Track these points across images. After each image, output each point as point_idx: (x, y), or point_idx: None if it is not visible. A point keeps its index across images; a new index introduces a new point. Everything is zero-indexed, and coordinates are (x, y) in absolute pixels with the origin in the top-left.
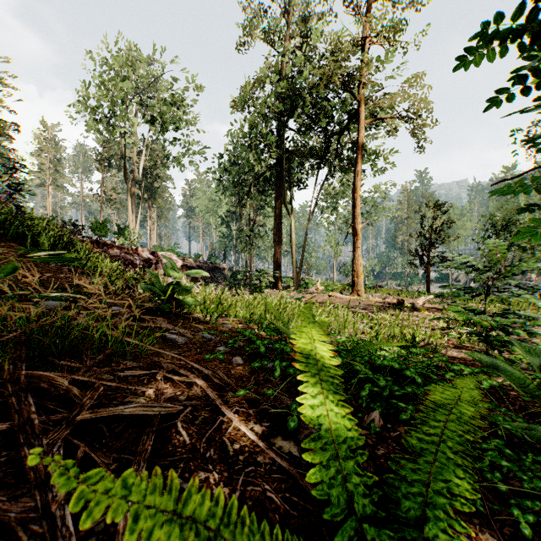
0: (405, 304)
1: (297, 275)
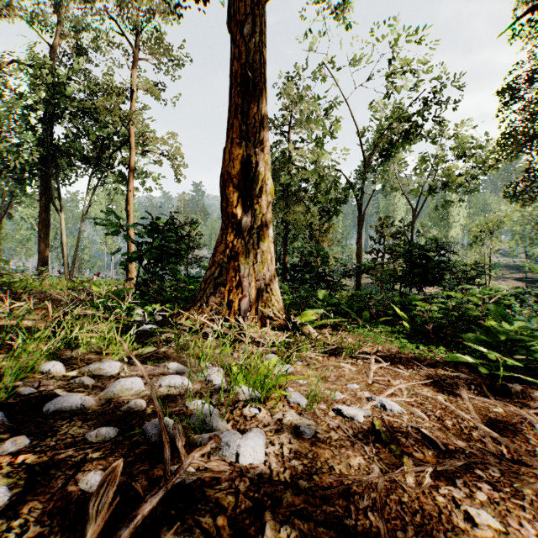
0: None
1: (70, 272)
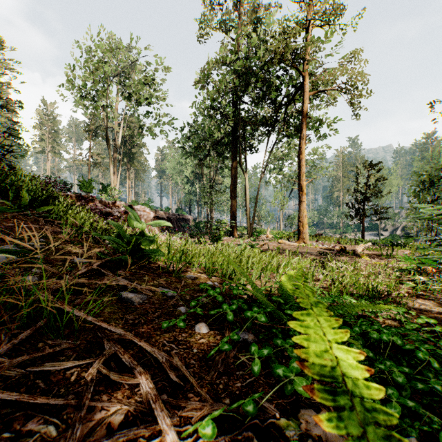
0: (346, 251)
1: (251, 225)
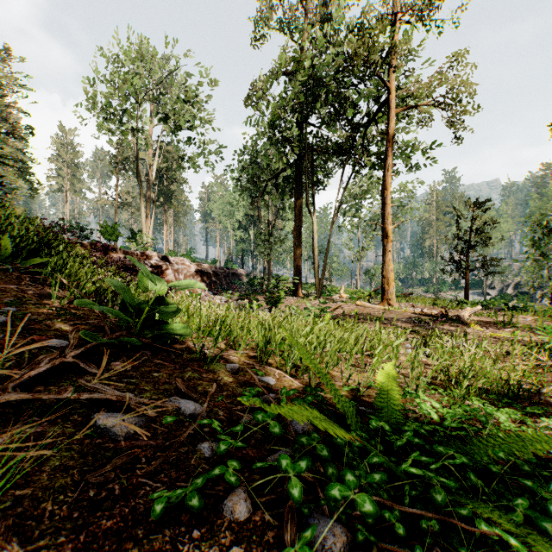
0: (448, 317)
1: (320, 281)
